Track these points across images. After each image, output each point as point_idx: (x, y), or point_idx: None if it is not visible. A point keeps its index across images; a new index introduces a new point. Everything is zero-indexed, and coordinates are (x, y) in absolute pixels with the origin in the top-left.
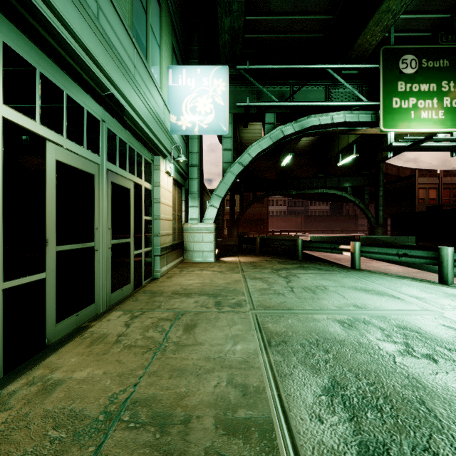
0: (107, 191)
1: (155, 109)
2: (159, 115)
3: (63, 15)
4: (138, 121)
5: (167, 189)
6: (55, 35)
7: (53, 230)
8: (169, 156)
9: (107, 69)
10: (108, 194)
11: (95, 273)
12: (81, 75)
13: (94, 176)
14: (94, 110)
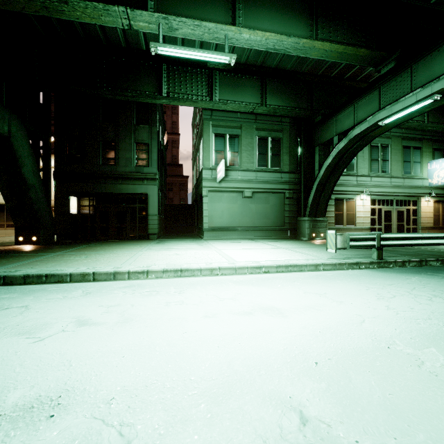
0: (395, 213)
1: (415, 185)
2: (418, 185)
3: (384, 191)
4: (405, 194)
5: (427, 206)
6: (383, 195)
7: (383, 220)
8: (427, 195)
9: (393, 191)
10: (395, 213)
11: (392, 229)
12: (388, 196)
13: (391, 210)
14: (391, 198)
